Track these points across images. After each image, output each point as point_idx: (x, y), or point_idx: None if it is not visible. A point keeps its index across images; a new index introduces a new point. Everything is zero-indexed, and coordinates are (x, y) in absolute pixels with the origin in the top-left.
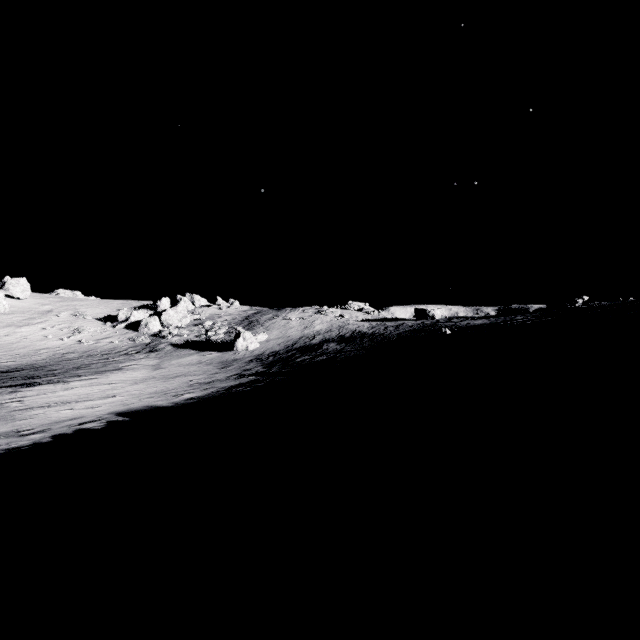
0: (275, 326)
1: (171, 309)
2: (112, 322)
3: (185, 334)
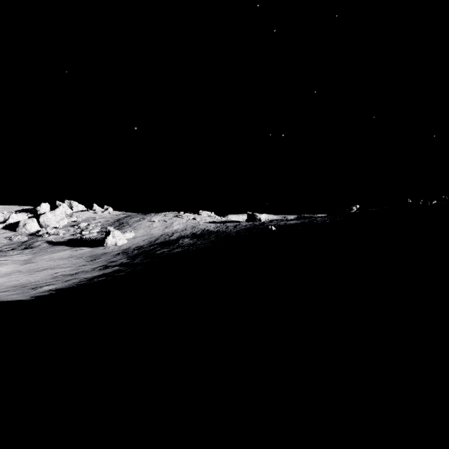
0: (141, 226)
1: (49, 212)
2: None
3: (61, 233)
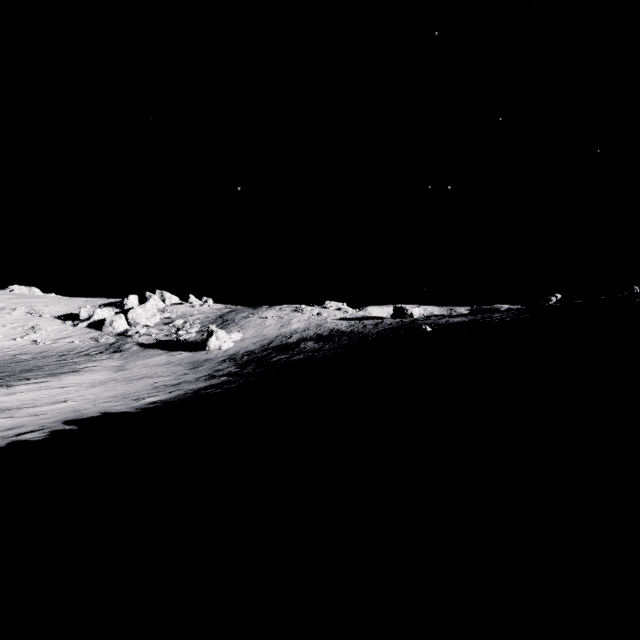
0: (250, 325)
1: (139, 307)
2: (73, 321)
3: (154, 333)
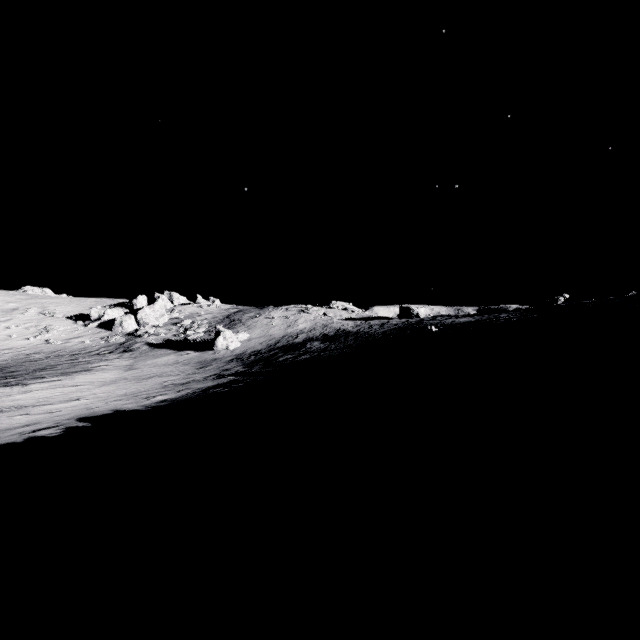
0: (257, 325)
1: (148, 307)
2: (84, 321)
3: (162, 333)
